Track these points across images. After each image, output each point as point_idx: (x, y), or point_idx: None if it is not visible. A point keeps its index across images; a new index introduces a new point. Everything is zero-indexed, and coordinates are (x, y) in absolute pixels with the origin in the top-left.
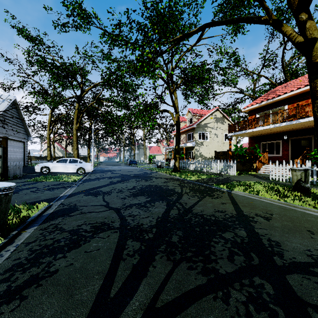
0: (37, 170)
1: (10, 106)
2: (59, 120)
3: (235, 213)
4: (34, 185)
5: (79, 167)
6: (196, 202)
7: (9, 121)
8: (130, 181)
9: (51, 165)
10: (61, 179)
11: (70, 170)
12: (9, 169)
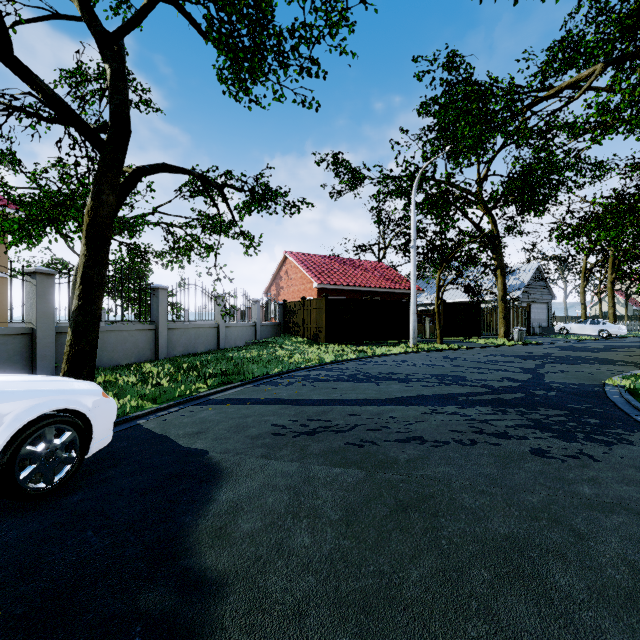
0: (555, 330)
1: (534, 273)
2: (599, 266)
3: (633, 351)
4: (544, 338)
5: (601, 329)
6: (633, 349)
7: (533, 286)
8: (638, 343)
9: (569, 326)
10: (568, 337)
11: (590, 332)
12: (531, 328)
